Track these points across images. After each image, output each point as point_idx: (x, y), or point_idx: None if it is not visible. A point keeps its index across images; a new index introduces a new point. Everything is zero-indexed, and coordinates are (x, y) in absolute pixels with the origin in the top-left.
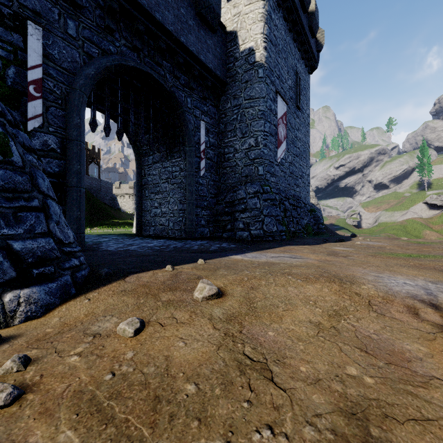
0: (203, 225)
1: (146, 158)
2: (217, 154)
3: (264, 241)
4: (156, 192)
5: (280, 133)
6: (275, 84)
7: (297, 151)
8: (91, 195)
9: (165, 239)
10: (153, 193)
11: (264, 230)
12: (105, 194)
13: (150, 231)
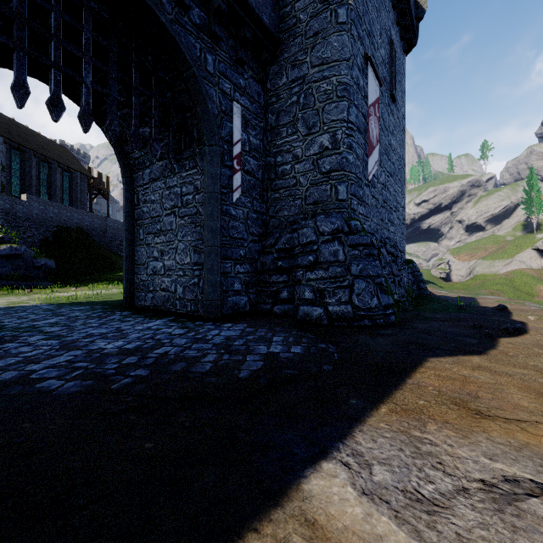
0: (237, 291)
1: (140, 174)
2: (263, 166)
3: (358, 332)
4: (156, 232)
5: (372, 132)
6: (364, 43)
7: (392, 167)
8: (90, 239)
9: (164, 320)
10: (151, 234)
11: (355, 306)
12: (113, 237)
13: (146, 300)
